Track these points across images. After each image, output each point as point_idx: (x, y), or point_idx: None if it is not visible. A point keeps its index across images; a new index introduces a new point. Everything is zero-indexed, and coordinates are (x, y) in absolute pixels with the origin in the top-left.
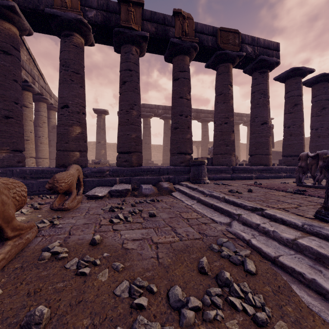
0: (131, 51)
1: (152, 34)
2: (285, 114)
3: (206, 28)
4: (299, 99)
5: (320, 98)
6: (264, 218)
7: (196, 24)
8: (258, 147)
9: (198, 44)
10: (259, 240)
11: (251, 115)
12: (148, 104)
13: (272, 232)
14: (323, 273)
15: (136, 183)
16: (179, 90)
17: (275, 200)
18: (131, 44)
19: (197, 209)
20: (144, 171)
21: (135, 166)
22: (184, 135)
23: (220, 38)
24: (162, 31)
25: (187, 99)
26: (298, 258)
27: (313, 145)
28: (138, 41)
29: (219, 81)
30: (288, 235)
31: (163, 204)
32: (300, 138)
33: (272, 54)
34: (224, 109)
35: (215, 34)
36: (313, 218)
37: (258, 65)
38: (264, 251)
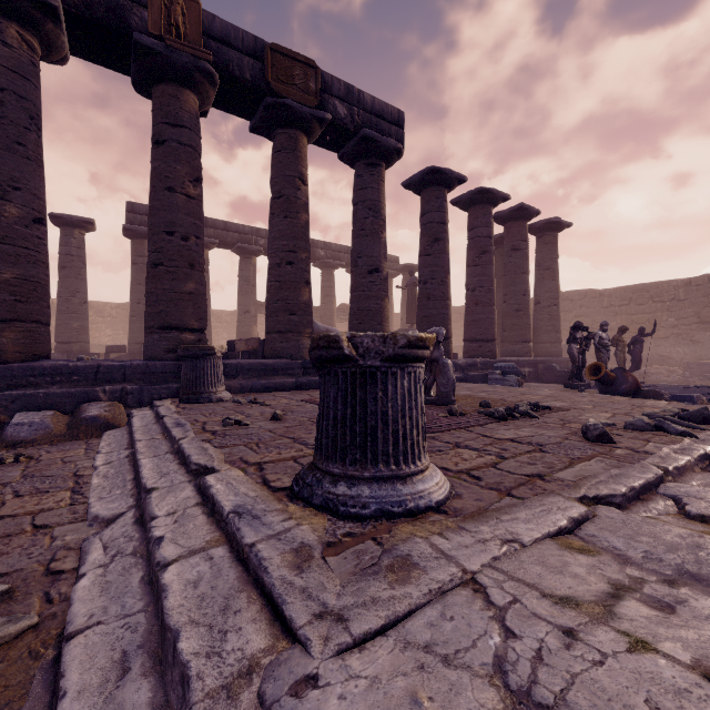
0: (0, 33)
1: (75, 6)
2: (421, 256)
3: (237, 35)
4: (442, 231)
5: (478, 234)
6: (197, 495)
7: (211, 19)
8: (363, 319)
9: (215, 69)
10: (109, 572)
11: (351, 252)
12: (145, 206)
13: (153, 543)
14: (124, 679)
15: (7, 408)
16: (164, 169)
17: (293, 439)
18: (1, 14)
19: (93, 480)
20: (45, 376)
21: (13, 360)
22: (179, 284)
23: (273, 69)
24: (107, 7)
25: (190, 197)
26: (127, 629)
27: (469, 320)
28: (26, 12)
29: (277, 167)
30: (173, 549)
31: (11, 472)
32: (443, 304)
33: (389, 130)
34: (287, 231)
35: (262, 55)
36: (280, 489)
37: (363, 147)
38: (69, 614)
